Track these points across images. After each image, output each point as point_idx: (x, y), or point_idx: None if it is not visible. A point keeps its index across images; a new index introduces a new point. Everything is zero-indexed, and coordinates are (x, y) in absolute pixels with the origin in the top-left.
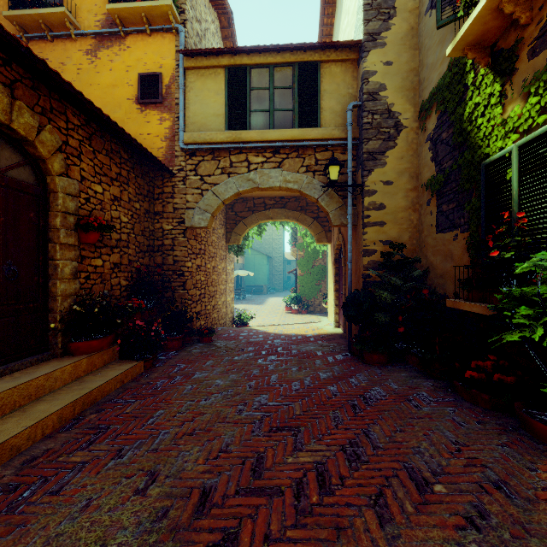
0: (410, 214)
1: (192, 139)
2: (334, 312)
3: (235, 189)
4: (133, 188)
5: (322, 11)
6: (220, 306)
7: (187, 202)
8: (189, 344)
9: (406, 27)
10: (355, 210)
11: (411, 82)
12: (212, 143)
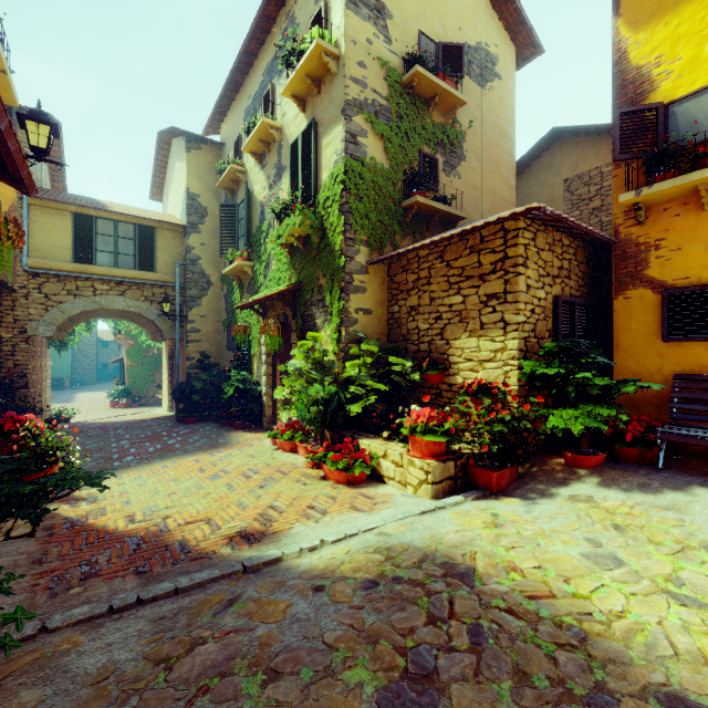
0: (216, 336)
1: (38, 265)
2: (169, 399)
3: (82, 308)
4: None
5: (158, 151)
6: (43, 403)
7: (30, 314)
8: None
9: (214, 225)
10: (182, 330)
11: (217, 258)
12: (59, 270)
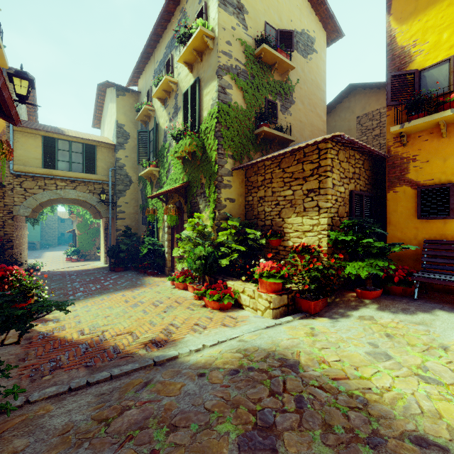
0: (135, 215)
1: (20, 169)
2: (104, 256)
3: (48, 197)
4: None
5: (97, 96)
6: (23, 259)
7: (14, 201)
8: None
9: (134, 144)
10: (113, 211)
11: (136, 165)
12: (33, 173)
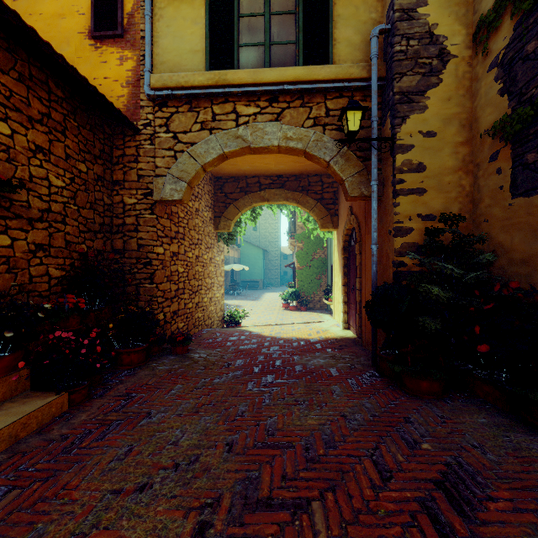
0: (461, 177)
1: (162, 83)
2: (343, 311)
3: (219, 149)
4: (75, 141)
5: None
6: (206, 303)
7: (156, 167)
8: (156, 356)
9: None
10: (379, 176)
11: None
12: (188, 87)
